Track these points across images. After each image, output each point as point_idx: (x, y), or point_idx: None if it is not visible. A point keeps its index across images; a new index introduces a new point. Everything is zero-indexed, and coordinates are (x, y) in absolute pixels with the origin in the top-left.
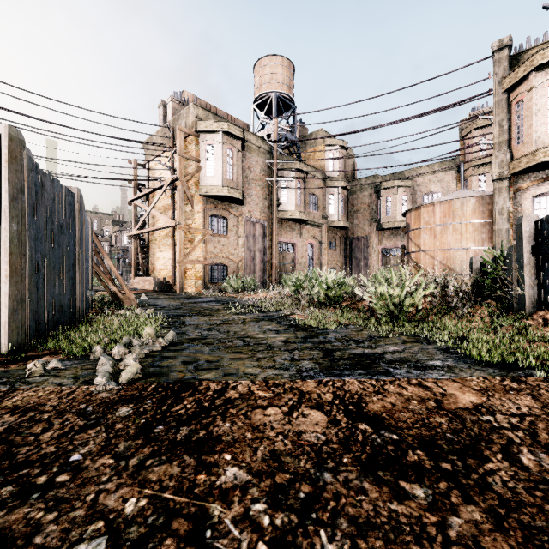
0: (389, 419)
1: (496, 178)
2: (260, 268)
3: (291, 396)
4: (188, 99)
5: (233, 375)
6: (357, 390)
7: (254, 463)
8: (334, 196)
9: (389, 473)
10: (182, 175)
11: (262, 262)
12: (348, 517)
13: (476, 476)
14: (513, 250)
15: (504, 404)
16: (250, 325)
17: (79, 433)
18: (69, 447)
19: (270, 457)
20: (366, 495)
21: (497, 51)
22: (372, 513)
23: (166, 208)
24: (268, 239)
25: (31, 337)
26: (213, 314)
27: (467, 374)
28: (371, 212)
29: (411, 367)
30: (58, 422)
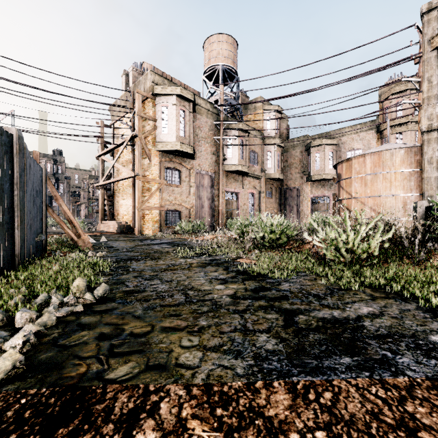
0: None
1: (425, 130)
2: (208, 213)
3: None
4: (147, 69)
5: (160, 368)
6: (366, 420)
7: None
8: (271, 153)
9: None
10: (140, 132)
11: (210, 209)
12: None
13: None
14: None
15: None
16: (196, 272)
17: None
18: None
19: None
20: None
21: (427, 12)
22: None
23: (128, 162)
24: (215, 189)
25: None
26: (161, 257)
27: None
28: (302, 166)
29: (414, 350)
30: None
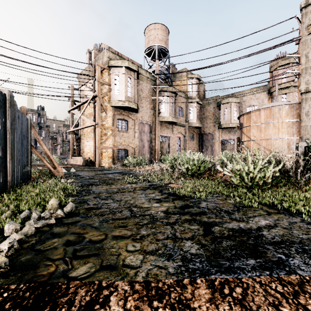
0: None
1: (303, 92)
2: (148, 151)
3: None
4: (104, 49)
5: (111, 268)
6: None
7: None
8: (192, 108)
9: None
10: (99, 93)
11: (149, 148)
12: None
13: None
14: None
15: None
16: (139, 193)
17: None
18: None
19: None
20: None
21: (304, 7)
22: None
23: (91, 115)
24: (153, 134)
25: None
26: (113, 183)
27: None
28: (214, 118)
29: (302, 253)
30: None
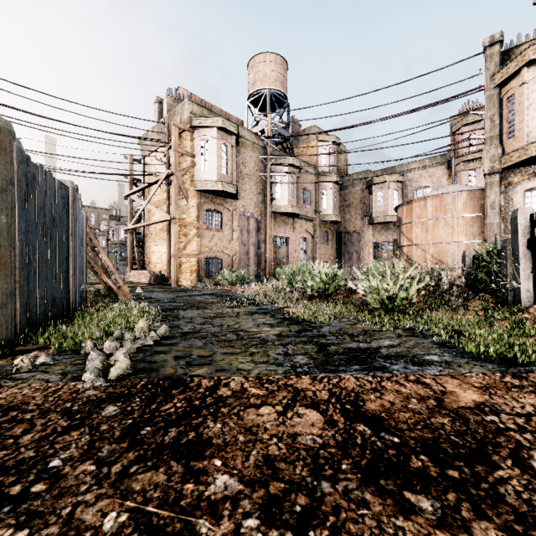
0: (389, 420)
1: (487, 173)
2: (254, 261)
3: (285, 394)
4: (183, 96)
5: (226, 371)
6: (353, 387)
7: (246, 470)
8: (326, 191)
9: (391, 481)
10: (177, 170)
11: (255, 256)
12: (350, 535)
13: (486, 486)
14: (508, 244)
15: (508, 403)
16: (244, 318)
17: (61, 435)
18: (50, 451)
19: (263, 463)
20: (368, 508)
21: (489, 46)
22: (376, 531)
23: (162, 203)
24: (261, 233)
25: (21, 331)
26: (207, 307)
27: (466, 370)
28: (362, 206)
29: (408, 362)
30: (41, 423)
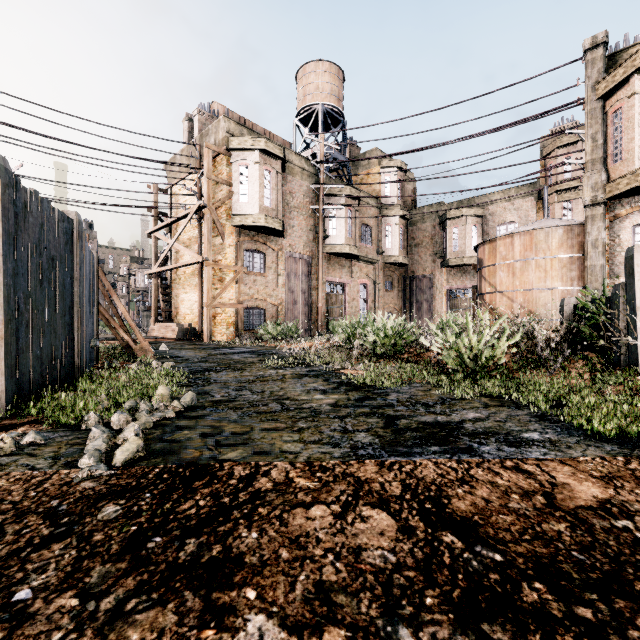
0: (485, 526)
1: (588, 204)
2: (303, 312)
3: (344, 487)
4: (218, 112)
5: (266, 453)
6: (433, 477)
7: (290, 607)
8: (391, 228)
9: (498, 626)
10: (210, 201)
11: (305, 306)
12: None
13: (636, 634)
14: (620, 290)
15: None
16: (291, 383)
17: (38, 550)
18: (18, 575)
19: (315, 595)
20: None
21: (590, 49)
22: None
23: (192, 241)
24: (313, 278)
25: (7, 400)
26: (245, 368)
27: (578, 452)
28: (434, 246)
29: (501, 442)
30: (13, 530)
